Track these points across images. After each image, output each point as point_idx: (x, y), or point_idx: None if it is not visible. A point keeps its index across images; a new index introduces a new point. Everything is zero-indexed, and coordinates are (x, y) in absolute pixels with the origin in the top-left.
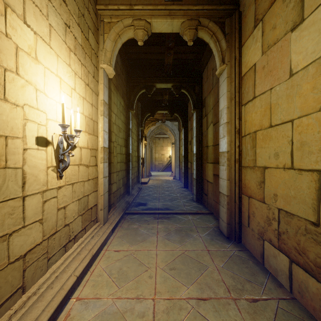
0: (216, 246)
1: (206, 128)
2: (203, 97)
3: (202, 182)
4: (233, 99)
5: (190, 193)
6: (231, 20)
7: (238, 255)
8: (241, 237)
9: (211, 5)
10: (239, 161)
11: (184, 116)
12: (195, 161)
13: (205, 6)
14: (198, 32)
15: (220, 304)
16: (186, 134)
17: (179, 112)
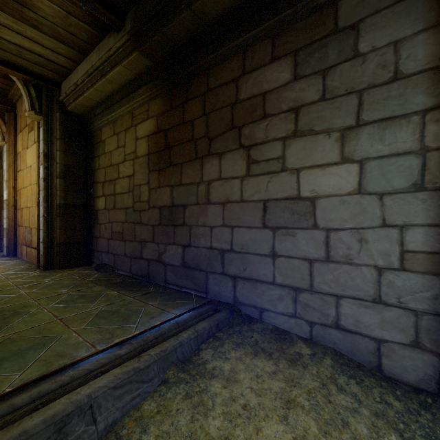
0: None
1: (2, 179)
2: (1, 149)
3: None
4: (11, 166)
5: None
6: (10, 115)
7: (9, 259)
8: (16, 253)
9: None
10: (16, 206)
11: None
12: None
13: None
14: None
15: None
16: None
17: None
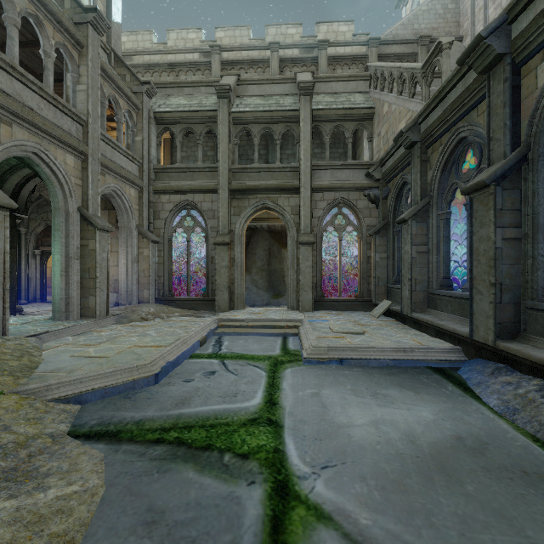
0: None
1: None
2: None
3: None
4: None
5: None
6: None
7: None
8: None
9: None
10: None
11: None
12: None
13: None
14: None
15: None
16: None
17: None
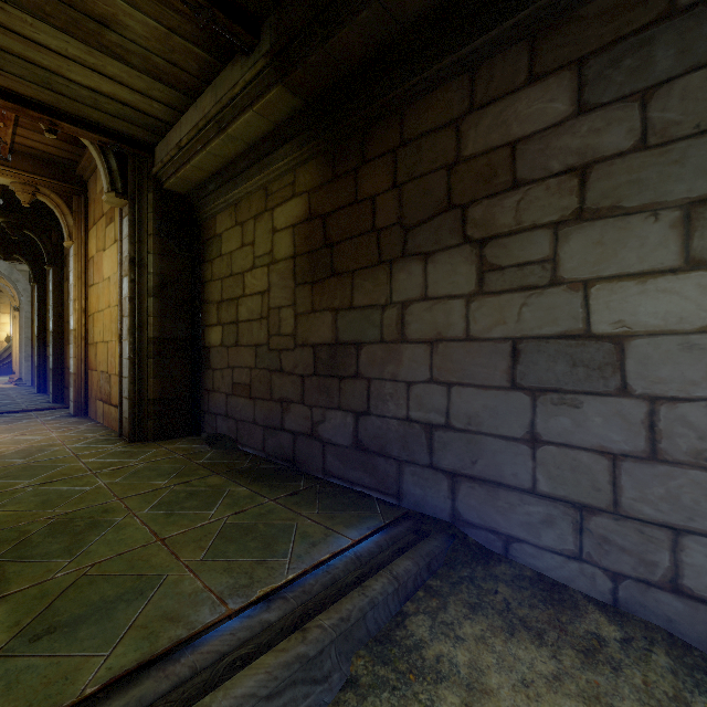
0: (57, 420)
1: (68, 297)
2: (65, 252)
3: (64, 372)
4: (81, 278)
5: (49, 397)
6: (80, 200)
7: (78, 420)
8: (88, 411)
9: (53, 180)
10: (87, 339)
11: (38, 264)
12: (52, 342)
13: (45, 179)
14: (37, 196)
15: (38, 434)
16: (43, 296)
17: (26, 254)
